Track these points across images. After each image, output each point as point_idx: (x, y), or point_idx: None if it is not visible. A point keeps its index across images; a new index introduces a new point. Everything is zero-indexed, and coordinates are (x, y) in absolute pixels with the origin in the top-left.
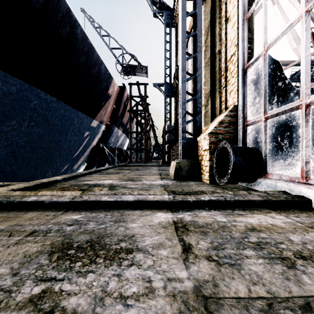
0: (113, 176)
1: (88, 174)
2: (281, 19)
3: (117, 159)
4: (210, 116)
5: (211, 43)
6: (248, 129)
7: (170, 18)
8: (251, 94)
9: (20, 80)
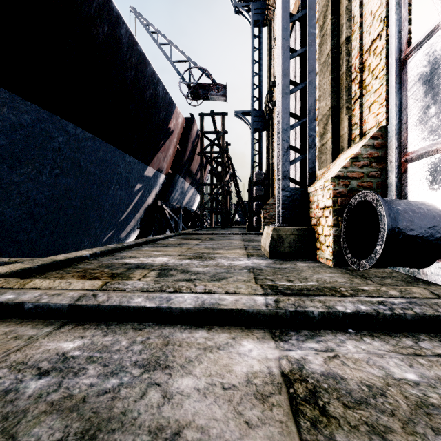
0: (172, 250)
1: (135, 246)
2: (437, 3)
3: (183, 223)
4: (330, 151)
5: (332, 27)
6: (411, 168)
7: (261, 13)
8: (417, 103)
9: (36, 106)
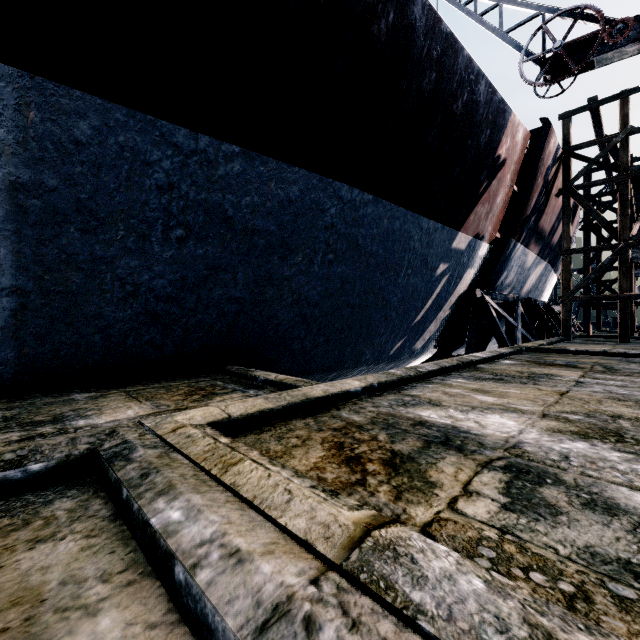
0: (517, 393)
1: (438, 374)
2: None
3: (524, 327)
4: None
5: None
6: None
7: None
8: None
9: (304, 171)
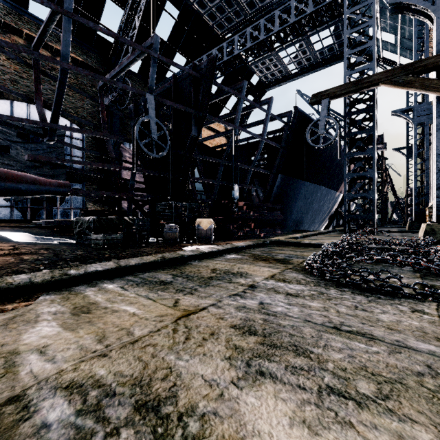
0: None
1: None
2: None
3: None
4: None
5: None
6: None
7: None
8: None
9: (317, 185)
